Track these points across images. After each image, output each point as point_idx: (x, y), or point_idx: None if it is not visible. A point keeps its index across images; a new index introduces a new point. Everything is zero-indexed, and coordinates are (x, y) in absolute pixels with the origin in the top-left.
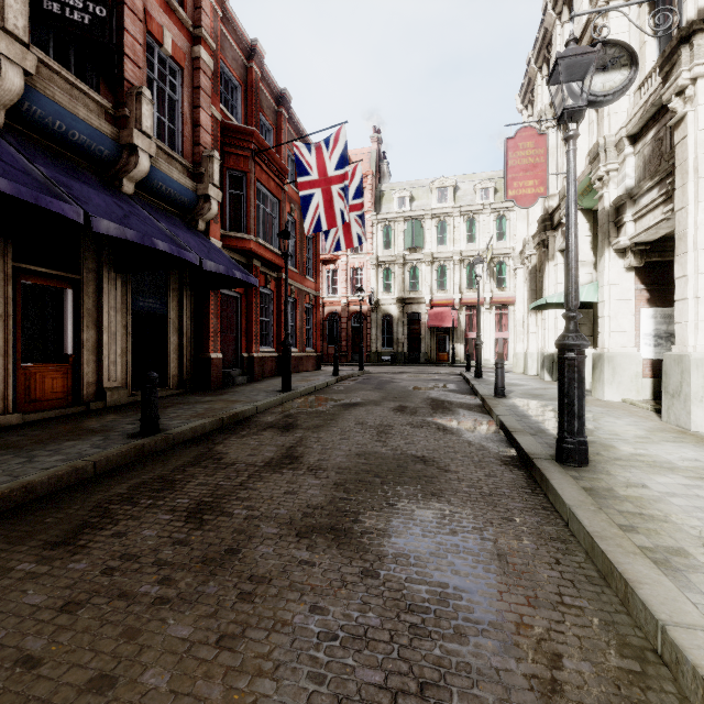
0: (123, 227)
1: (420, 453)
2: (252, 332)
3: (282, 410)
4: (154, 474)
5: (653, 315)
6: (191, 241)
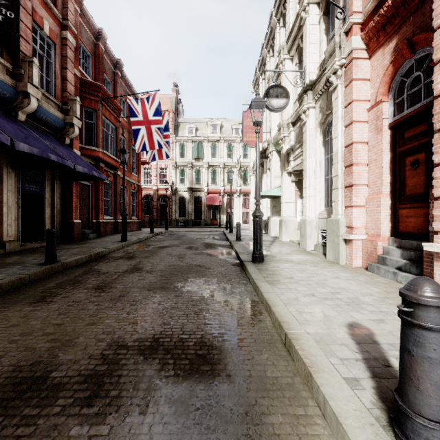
0: (31, 146)
1: (198, 264)
2: (99, 207)
3: (124, 251)
4: (65, 279)
5: (302, 202)
6: (64, 152)
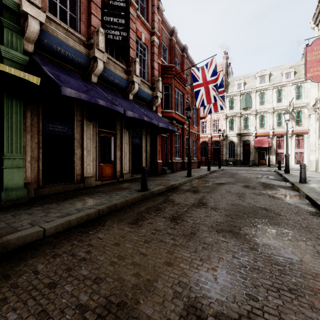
0: (134, 113)
1: (263, 206)
2: (172, 151)
3: (190, 184)
4: (151, 205)
5: None
6: (152, 115)
